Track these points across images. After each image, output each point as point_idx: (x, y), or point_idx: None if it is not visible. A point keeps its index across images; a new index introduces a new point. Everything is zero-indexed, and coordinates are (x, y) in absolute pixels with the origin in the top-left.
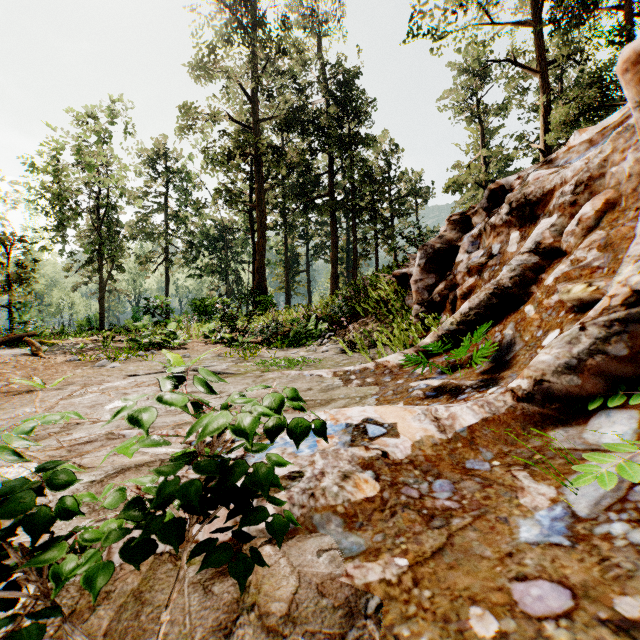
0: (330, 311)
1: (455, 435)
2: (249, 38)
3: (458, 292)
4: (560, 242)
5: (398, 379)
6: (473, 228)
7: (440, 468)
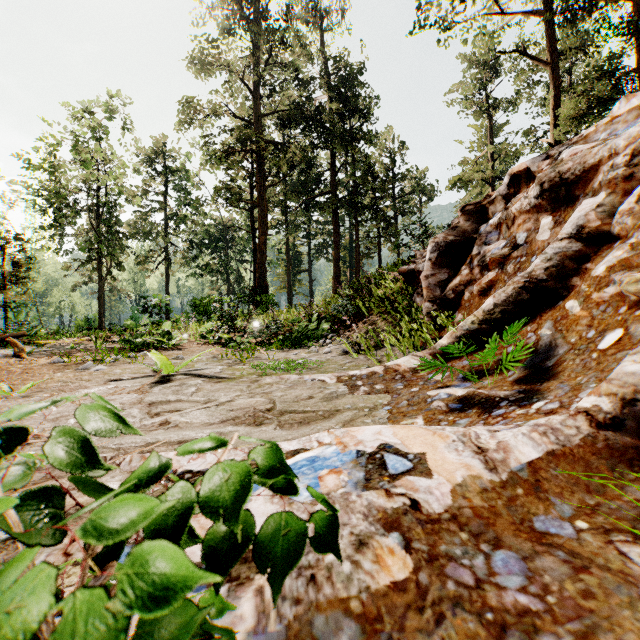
0: (332, 310)
1: (511, 476)
2: (249, 32)
3: (476, 288)
4: (609, 225)
5: (412, 386)
6: (490, 218)
7: (497, 529)
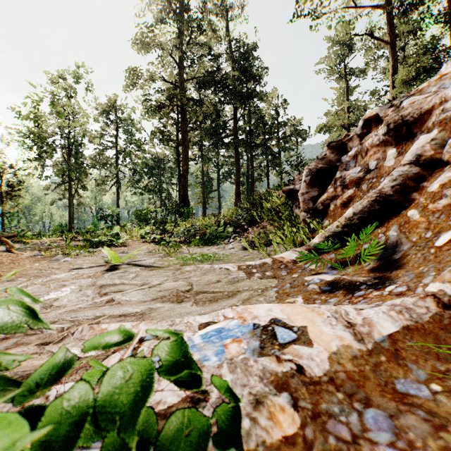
0: (235, 218)
1: (375, 346)
2: (176, 21)
3: (339, 201)
4: (441, 153)
5: (293, 273)
6: (348, 151)
7: (366, 390)
